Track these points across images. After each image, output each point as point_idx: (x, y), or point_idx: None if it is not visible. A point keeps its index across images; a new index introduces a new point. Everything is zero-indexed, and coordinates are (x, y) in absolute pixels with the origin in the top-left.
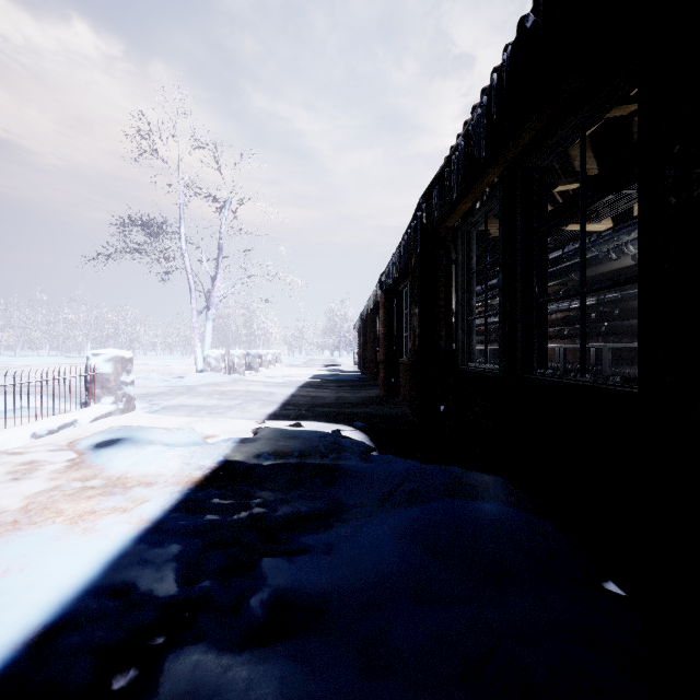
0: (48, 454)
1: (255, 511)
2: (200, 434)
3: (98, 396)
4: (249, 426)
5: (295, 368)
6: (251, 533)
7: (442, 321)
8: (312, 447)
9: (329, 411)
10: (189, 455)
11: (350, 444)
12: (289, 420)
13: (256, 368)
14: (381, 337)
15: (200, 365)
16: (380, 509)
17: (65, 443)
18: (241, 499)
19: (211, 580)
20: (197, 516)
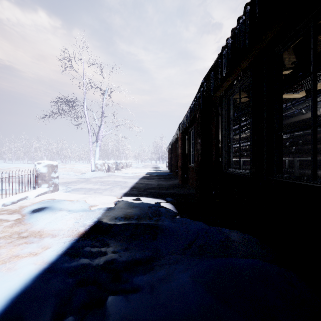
0: (7, 216)
1: (109, 257)
2: (87, 205)
3: (40, 184)
4: (113, 199)
5: (139, 169)
6: (105, 274)
7: (213, 146)
8: (144, 214)
9: (154, 192)
10: (79, 218)
11: (165, 211)
12: (133, 196)
13: (120, 169)
14: (179, 154)
15: (93, 168)
16: (182, 257)
17: (18, 209)
18: (102, 247)
19: (73, 316)
20: (75, 260)
